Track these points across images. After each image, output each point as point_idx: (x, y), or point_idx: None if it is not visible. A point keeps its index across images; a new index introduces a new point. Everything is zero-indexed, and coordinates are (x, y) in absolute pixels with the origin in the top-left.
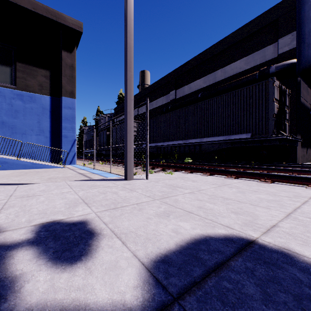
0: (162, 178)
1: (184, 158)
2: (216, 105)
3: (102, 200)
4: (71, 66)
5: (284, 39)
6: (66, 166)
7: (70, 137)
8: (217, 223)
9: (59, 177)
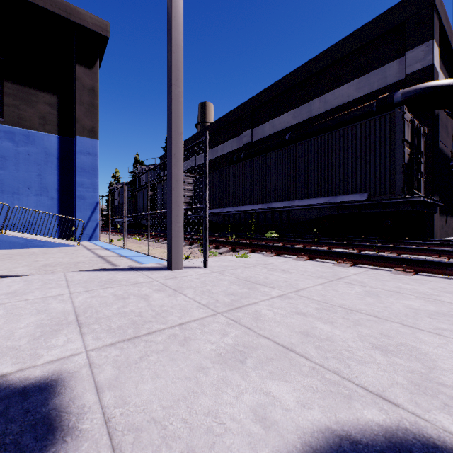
0: (230, 265)
1: (265, 230)
2: (314, 150)
3: (114, 316)
4: (91, 89)
5: (414, 52)
6: (82, 244)
7: (89, 199)
8: (354, 383)
9: (61, 263)
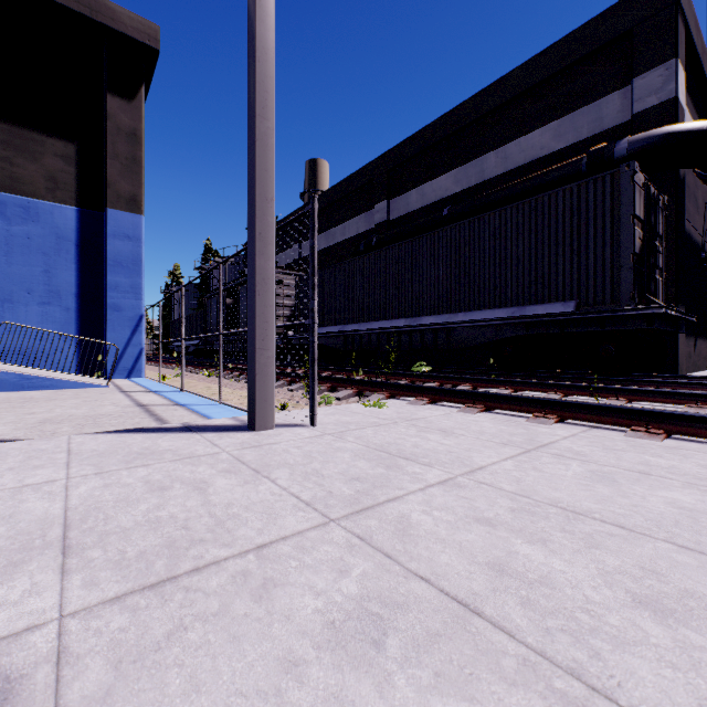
0: (355, 422)
1: (410, 360)
2: (490, 232)
3: (136, 528)
4: (130, 133)
5: (646, 78)
6: (116, 384)
7: (128, 310)
8: (620, 705)
9: (72, 418)
